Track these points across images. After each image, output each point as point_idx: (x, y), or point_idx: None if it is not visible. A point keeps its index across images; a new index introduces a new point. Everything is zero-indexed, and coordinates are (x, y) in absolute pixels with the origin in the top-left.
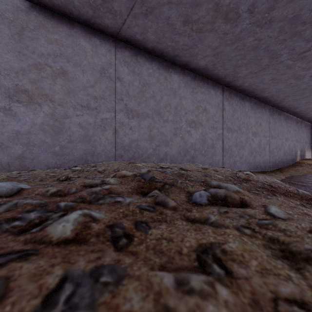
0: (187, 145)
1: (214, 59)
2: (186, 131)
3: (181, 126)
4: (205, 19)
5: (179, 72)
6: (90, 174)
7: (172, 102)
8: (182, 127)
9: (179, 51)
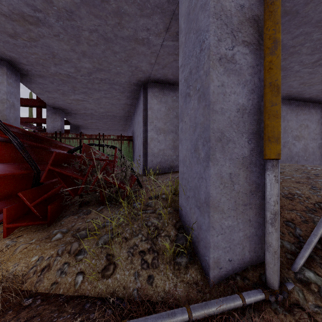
0: (292, 153)
1: (318, 93)
2: (292, 143)
3: (288, 140)
4: (316, 81)
5: (287, 103)
6: (287, 166)
7: (282, 125)
8: (288, 141)
9: (290, 94)
